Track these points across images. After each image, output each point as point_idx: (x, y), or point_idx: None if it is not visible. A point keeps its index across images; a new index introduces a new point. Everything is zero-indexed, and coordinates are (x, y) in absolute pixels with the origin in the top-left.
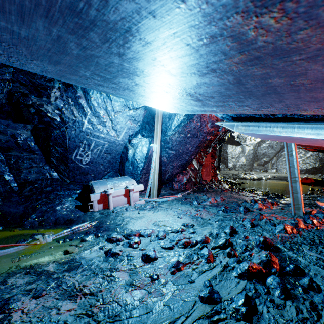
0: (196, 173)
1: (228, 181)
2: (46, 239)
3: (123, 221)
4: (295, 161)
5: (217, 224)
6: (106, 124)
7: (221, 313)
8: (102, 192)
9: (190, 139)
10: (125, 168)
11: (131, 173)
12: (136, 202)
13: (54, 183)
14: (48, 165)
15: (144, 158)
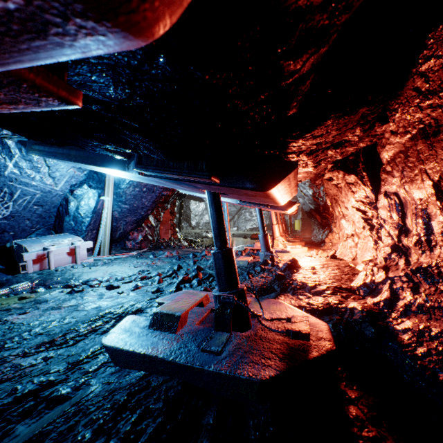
0: (153, 230)
1: (189, 240)
2: None
3: (74, 275)
4: (227, 216)
5: (169, 267)
6: (40, 169)
7: (164, 294)
8: (39, 250)
9: (146, 194)
10: (65, 224)
11: (73, 230)
12: (84, 260)
13: None
14: None
15: (92, 212)
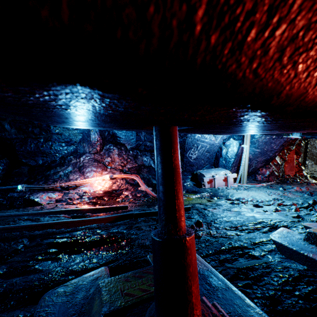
0: (278, 168)
1: (316, 178)
2: (192, 196)
3: (229, 193)
4: None
5: (302, 200)
6: None
7: (304, 220)
8: (210, 177)
9: (275, 140)
10: (219, 162)
11: (223, 166)
12: (231, 185)
13: None
14: None
15: (234, 155)
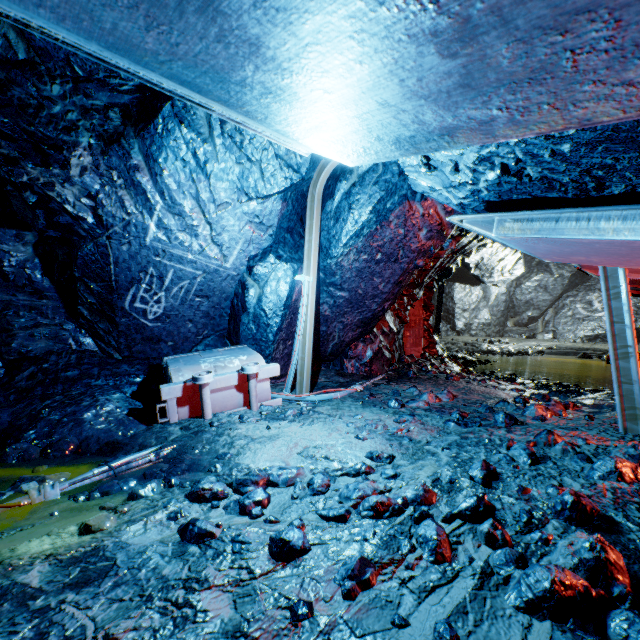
0: (392, 340)
1: (458, 358)
2: (47, 492)
3: (231, 447)
4: (628, 309)
5: (448, 455)
6: (197, 231)
7: None
8: (188, 381)
9: (382, 267)
10: (242, 328)
11: (254, 340)
12: (265, 402)
13: (86, 361)
14: (74, 322)
15: (282, 306)
